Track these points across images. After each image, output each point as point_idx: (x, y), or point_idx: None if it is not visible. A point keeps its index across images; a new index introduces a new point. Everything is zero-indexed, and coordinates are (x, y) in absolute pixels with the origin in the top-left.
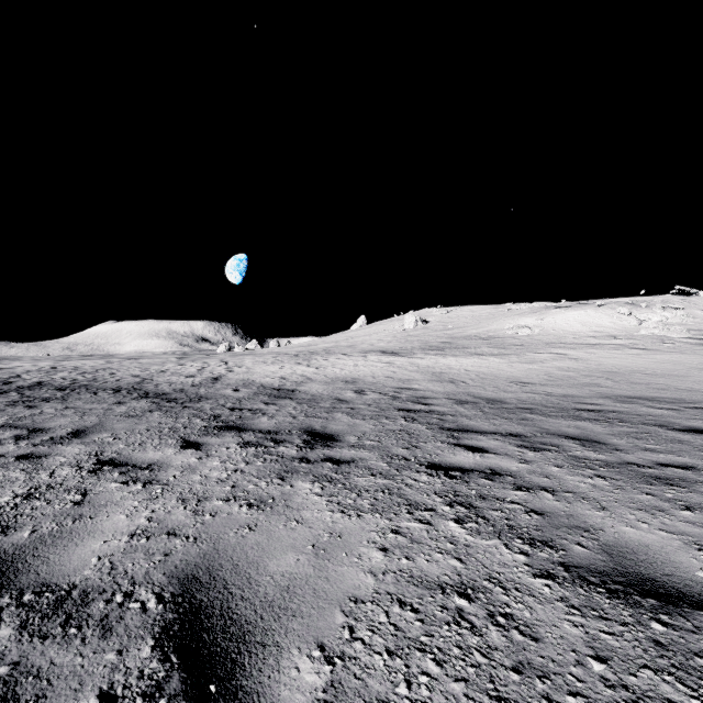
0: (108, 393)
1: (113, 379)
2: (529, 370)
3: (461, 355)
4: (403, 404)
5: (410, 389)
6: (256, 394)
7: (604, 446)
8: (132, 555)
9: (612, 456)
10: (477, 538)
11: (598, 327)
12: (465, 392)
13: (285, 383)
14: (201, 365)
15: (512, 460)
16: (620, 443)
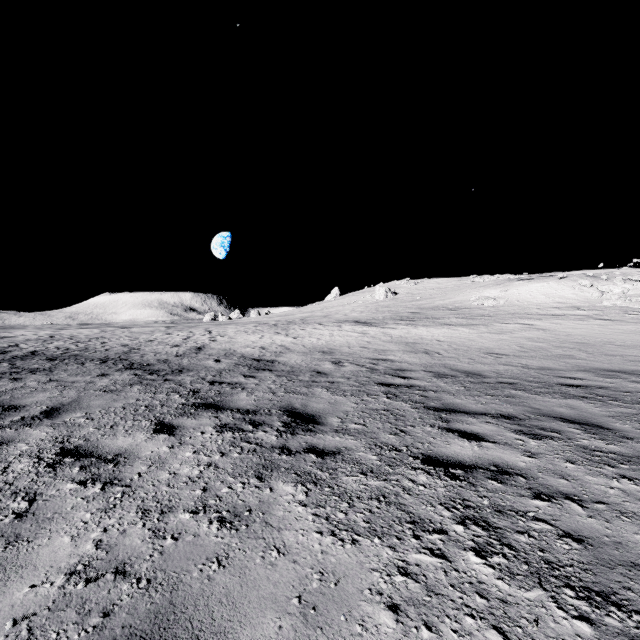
0: (94, 364)
1: (103, 348)
2: (500, 341)
3: (431, 325)
4: (382, 378)
5: (386, 360)
6: (236, 366)
7: (610, 432)
8: (61, 614)
9: (625, 447)
10: (512, 586)
11: (560, 299)
12: (441, 364)
13: (264, 354)
14: (187, 334)
15: (515, 452)
16: (625, 428)
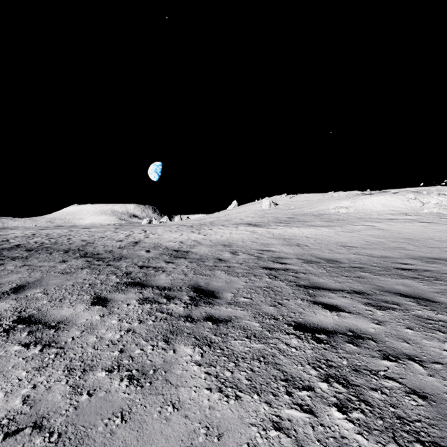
0: (59, 253)
1: (68, 243)
2: (351, 237)
3: (302, 226)
4: (266, 263)
5: (269, 251)
6: (161, 255)
7: (438, 305)
8: None
9: None
10: (370, 441)
11: (393, 208)
12: (309, 253)
13: (182, 246)
14: (129, 233)
15: (366, 320)
16: None
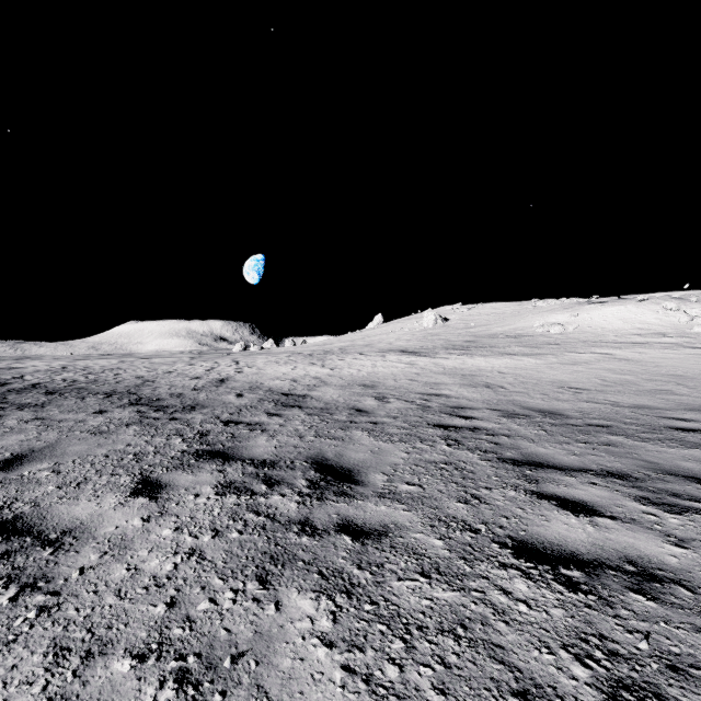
0: (96, 399)
1: (114, 381)
2: (576, 373)
3: (490, 355)
4: (437, 417)
5: (440, 395)
6: (261, 401)
7: None
8: None
9: None
10: None
11: (641, 324)
12: (508, 400)
13: (295, 387)
14: (211, 365)
15: (653, 537)
16: None
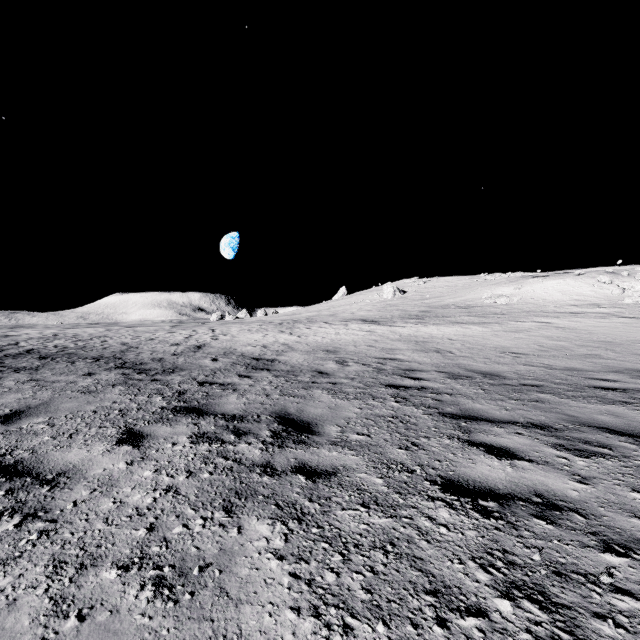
0: (85, 363)
1: (101, 347)
2: (517, 339)
3: (442, 323)
4: (390, 378)
5: (394, 359)
6: (233, 365)
7: None
8: None
9: None
10: None
11: (578, 296)
12: (454, 364)
13: (265, 352)
14: (190, 333)
15: (561, 476)
16: None
